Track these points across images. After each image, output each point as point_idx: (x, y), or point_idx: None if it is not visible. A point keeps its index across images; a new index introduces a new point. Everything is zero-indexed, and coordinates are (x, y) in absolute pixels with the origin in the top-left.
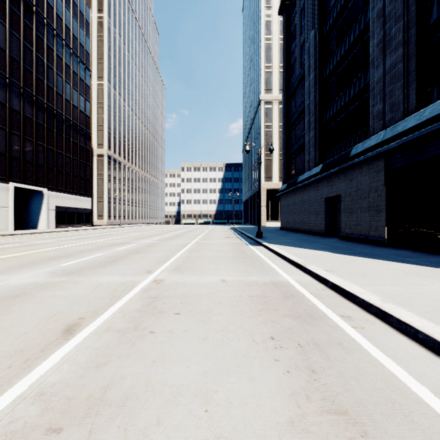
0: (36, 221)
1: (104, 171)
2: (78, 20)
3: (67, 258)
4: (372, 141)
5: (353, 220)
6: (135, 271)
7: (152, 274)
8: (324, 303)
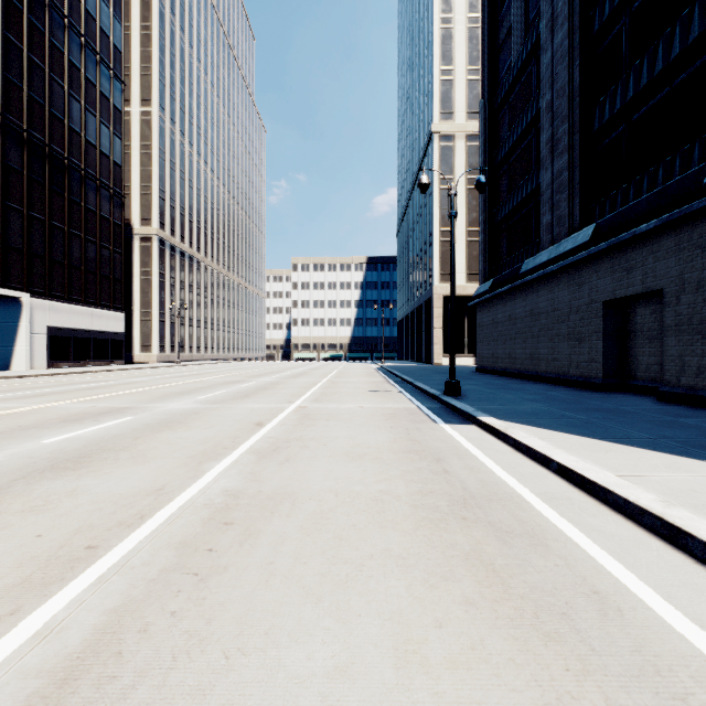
0: (8, 354)
1: (153, 266)
2: None
3: None
4: None
5: None
6: None
7: None
8: None
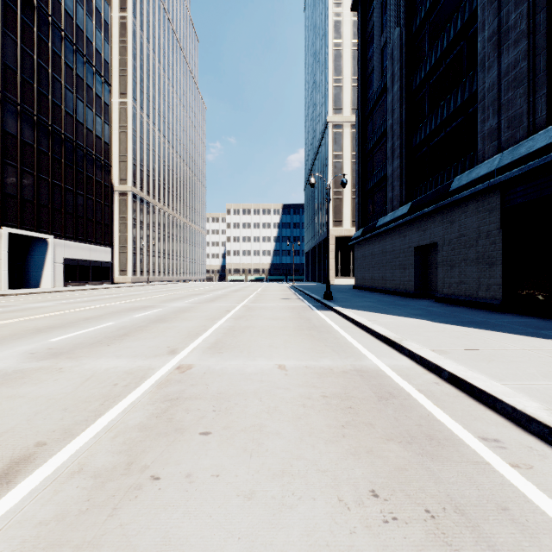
0: (39, 277)
1: (128, 214)
2: (93, 20)
3: (61, 330)
4: (483, 169)
5: (455, 276)
6: (152, 351)
7: (176, 356)
8: (445, 410)
